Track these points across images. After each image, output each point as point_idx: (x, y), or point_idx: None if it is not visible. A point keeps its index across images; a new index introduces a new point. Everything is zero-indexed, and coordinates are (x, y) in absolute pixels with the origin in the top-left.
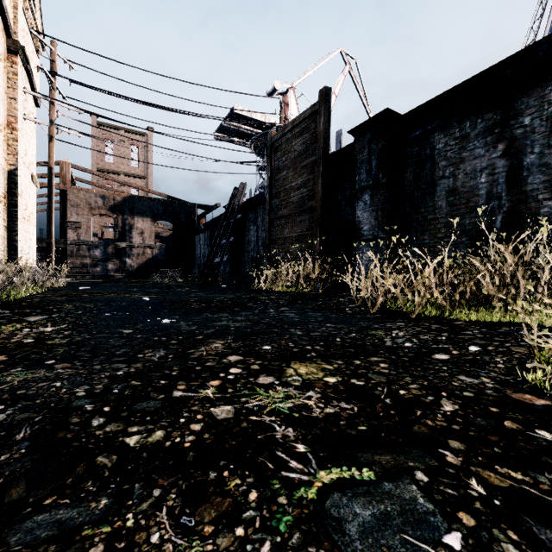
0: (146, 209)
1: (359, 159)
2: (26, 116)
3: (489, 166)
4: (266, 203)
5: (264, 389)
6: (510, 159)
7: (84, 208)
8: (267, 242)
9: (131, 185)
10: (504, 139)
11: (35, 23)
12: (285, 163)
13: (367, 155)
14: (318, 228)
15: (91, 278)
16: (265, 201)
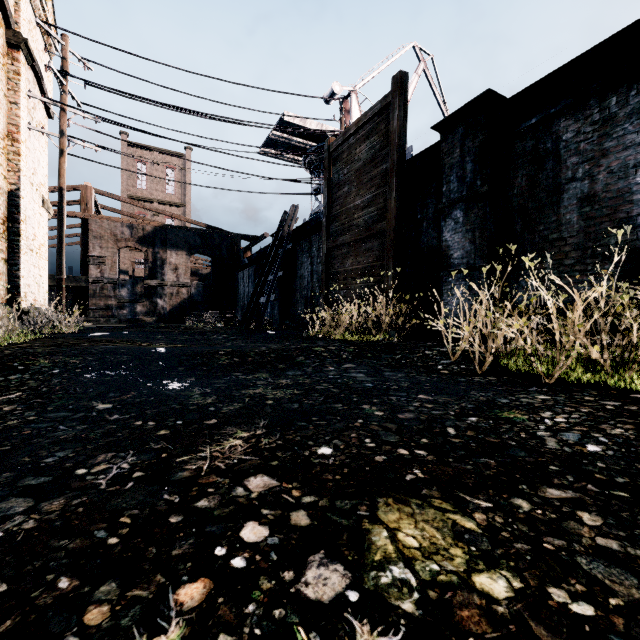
0: (180, 240)
1: (447, 163)
2: (31, 126)
3: None
4: (323, 228)
5: (319, 638)
6: None
7: (108, 240)
8: (324, 277)
9: (164, 213)
10: None
11: (45, 15)
12: (346, 176)
13: (459, 157)
14: (391, 258)
15: (117, 322)
16: (321, 226)
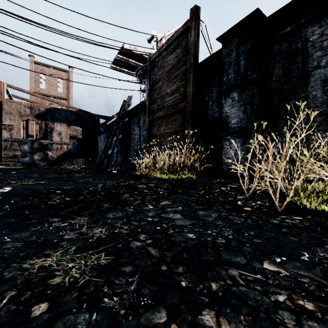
0: (63, 117)
1: (227, 62)
2: None
3: None
4: (146, 108)
5: None
6: None
7: (15, 115)
8: (147, 138)
9: (53, 101)
10: None
11: None
12: (160, 76)
13: (235, 57)
14: (189, 124)
15: (21, 165)
16: (145, 107)
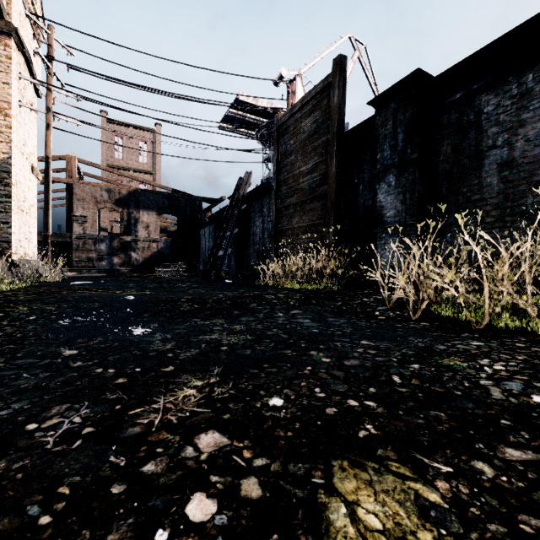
0: (151, 202)
1: (381, 134)
2: (21, 103)
3: None
4: (273, 191)
5: None
6: None
7: (89, 202)
8: (274, 234)
9: (137, 179)
10: None
11: (34, 9)
12: (293, 146)
13: (392, 128)
14: (332, 216)
15: (97, 272)
16: (271, 190)
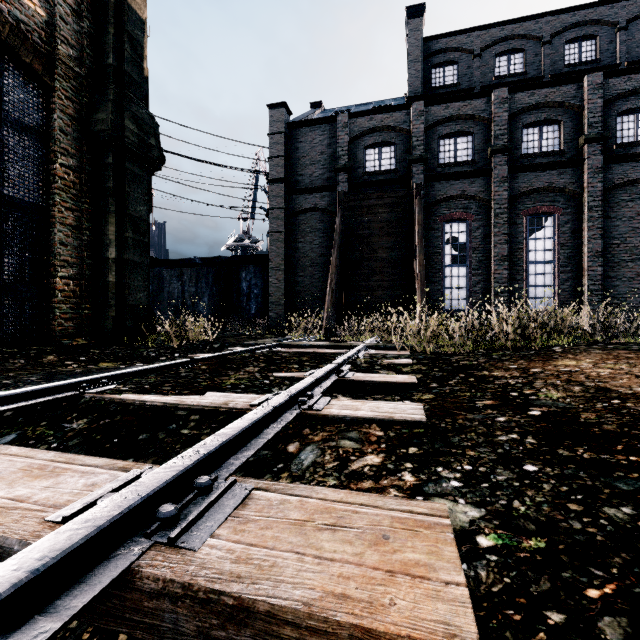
0: None
1: None
2: None
3: (178, 287)
4: None
5: None
6: (182, 287)
7: None
8: None
9: None
10: (181, 280)
11: None
12: None
13: None
14: None
15: None
16: None
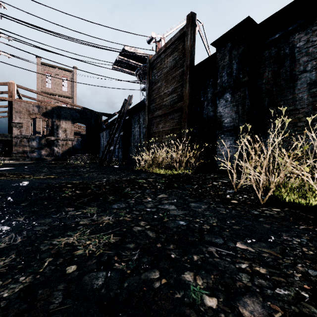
0: (68, 115)
1: (220, 65)
2: None
3: None
4: (146, 107)
5: None
6: None
7: (24, 113)
8: (147, 135)
9: (58, 100)
10: None
11: None
12: (159, 77)
13: (228, 61)
14: (186, 123)
15: (30, 160)
16: (145, 106)
